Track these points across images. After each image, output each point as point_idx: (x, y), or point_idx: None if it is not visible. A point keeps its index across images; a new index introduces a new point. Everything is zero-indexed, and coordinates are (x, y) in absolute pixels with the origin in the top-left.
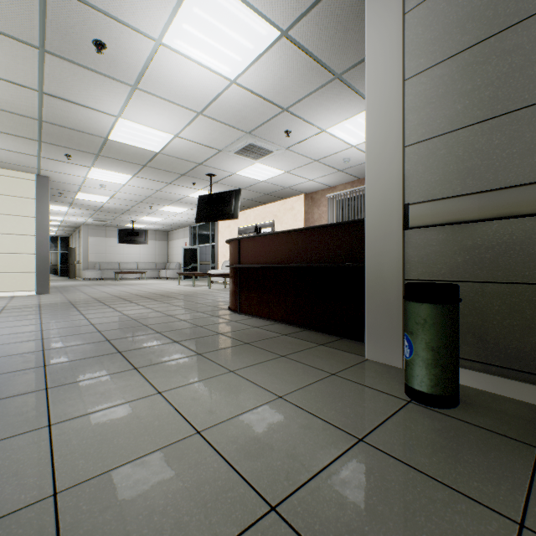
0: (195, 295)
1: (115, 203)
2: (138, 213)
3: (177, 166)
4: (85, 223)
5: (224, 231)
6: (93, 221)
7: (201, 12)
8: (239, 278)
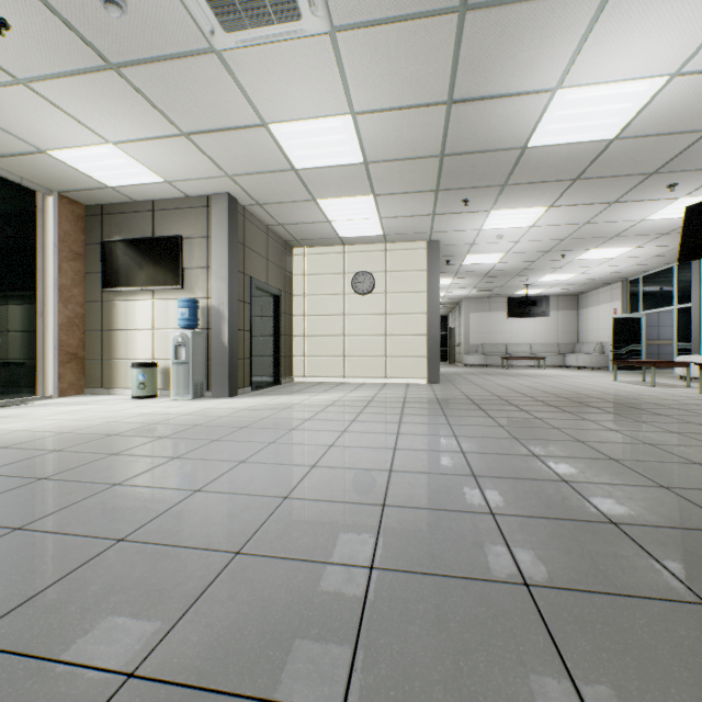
0: (685, 407)
1: (508, 262)
2: (537, 272)
3: (646, 156)
4: (465, 296)
5: None
6: (475, 292)
7: None
8: None
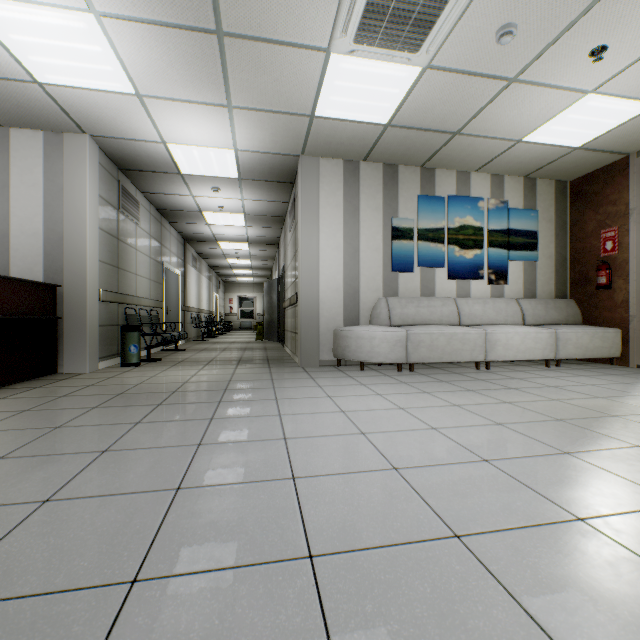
0: None
1: None
2: None
3: None
4: None
5: None
6: None
7: (105, 68)
8: None
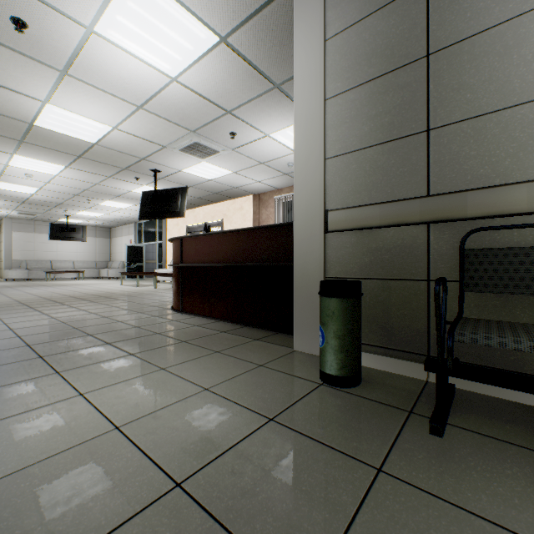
0: (138, 295)
1: (45, 195)
2: (74, 207)
3: (118, 159)
4: (7, 216)
5: (172, 229)
6: (18, 214)
7: (136, 7)
8: (182, 277)
